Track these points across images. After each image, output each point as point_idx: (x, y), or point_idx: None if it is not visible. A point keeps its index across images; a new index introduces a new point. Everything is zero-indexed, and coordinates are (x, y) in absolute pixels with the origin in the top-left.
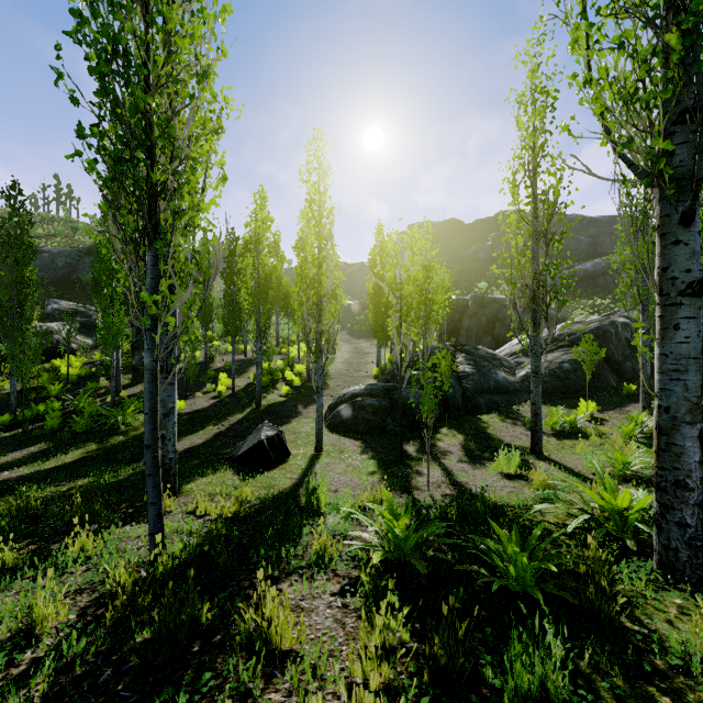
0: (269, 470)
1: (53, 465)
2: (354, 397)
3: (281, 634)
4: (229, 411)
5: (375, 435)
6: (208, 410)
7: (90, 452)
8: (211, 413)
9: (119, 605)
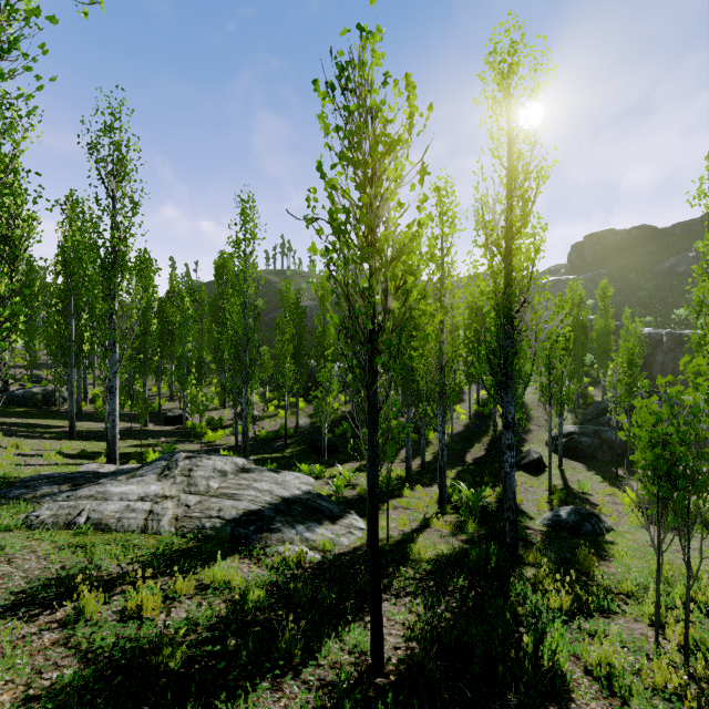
0: (542, 474)
1: (428, 459)
2: (570, 434)
3: (607, 511)
4: (478, 434)
5: (590, 460)
6: (465, 432)
7: (433, 453)
8: (469, 435)
9: (557, 501)
